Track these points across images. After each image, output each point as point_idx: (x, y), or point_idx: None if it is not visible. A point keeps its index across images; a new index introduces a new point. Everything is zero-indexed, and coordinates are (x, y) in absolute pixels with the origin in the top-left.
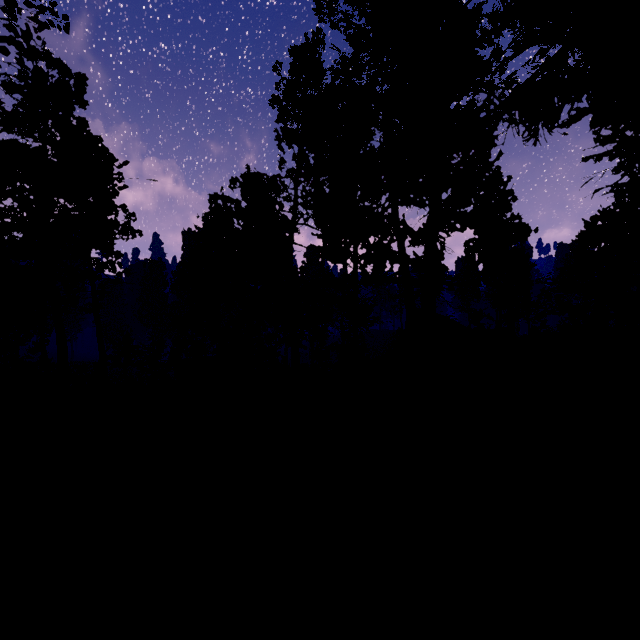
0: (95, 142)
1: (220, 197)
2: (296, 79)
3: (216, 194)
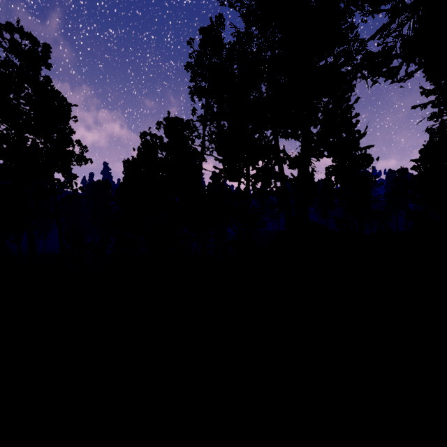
0: (56, 94)
1: (148, 134)
2: (204, 50)
3: (145, 132)
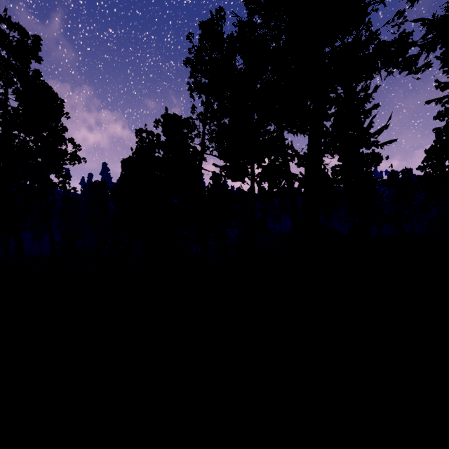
0: (47, 88)
1: (144, 131)
2: (204, 45)
3: (141, 129)
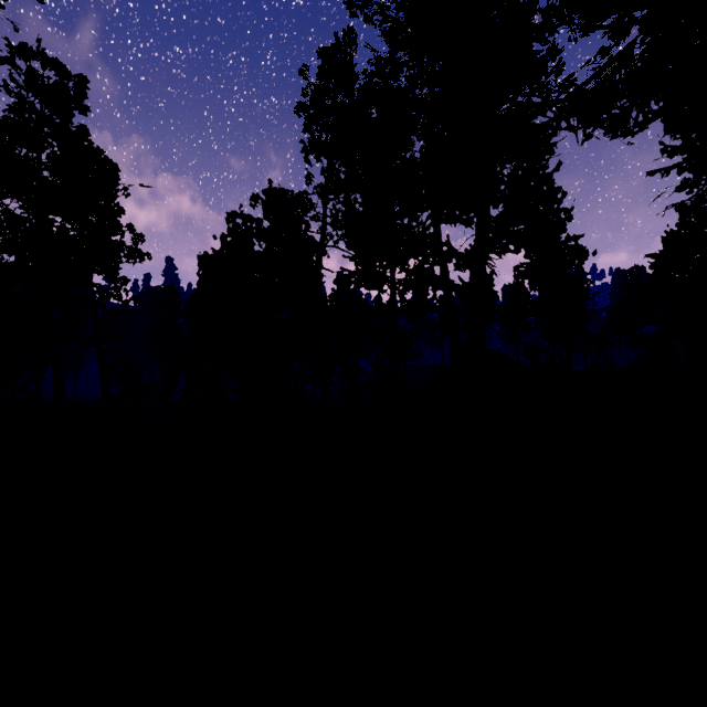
0: (97, 153)
1: (239, 215)
2: (325, 84)
3: (234, 212)
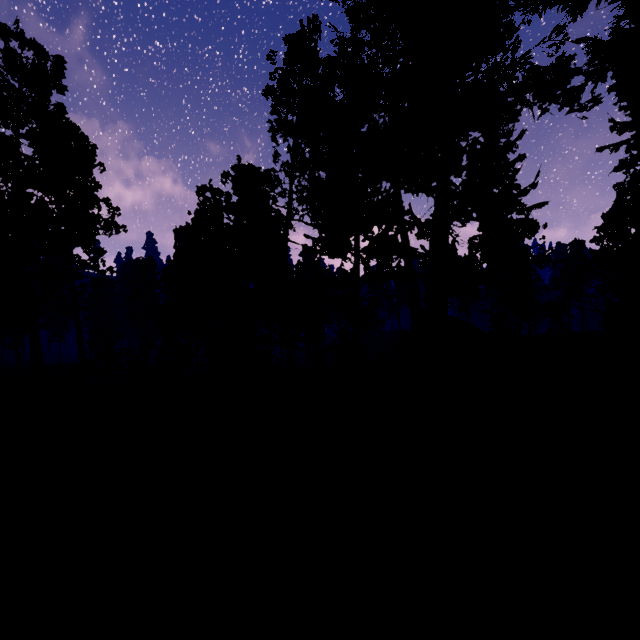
0: (73, 129)
1: (208, 189)
2: (291, 68)
3: (204, 186)
